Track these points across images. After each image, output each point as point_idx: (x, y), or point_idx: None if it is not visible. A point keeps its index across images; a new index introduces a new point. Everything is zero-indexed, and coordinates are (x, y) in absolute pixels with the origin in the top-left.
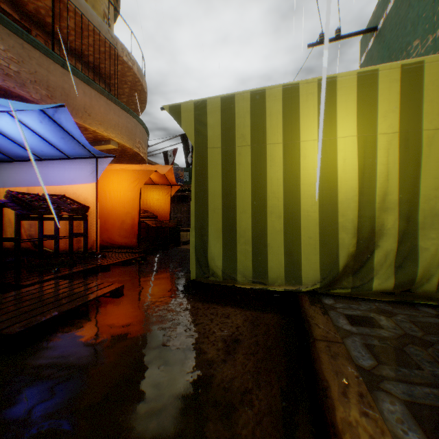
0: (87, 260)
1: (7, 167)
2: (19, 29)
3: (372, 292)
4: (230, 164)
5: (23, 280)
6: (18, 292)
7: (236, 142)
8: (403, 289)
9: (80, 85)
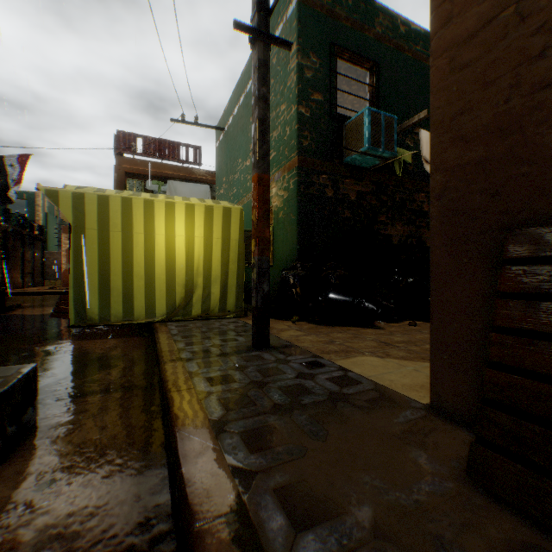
0: None
1: None
2: None
3: (193, 317)
4: (106, 242)
5: None
6: None
7: (111, 228)
8: (206, 313)
9: None
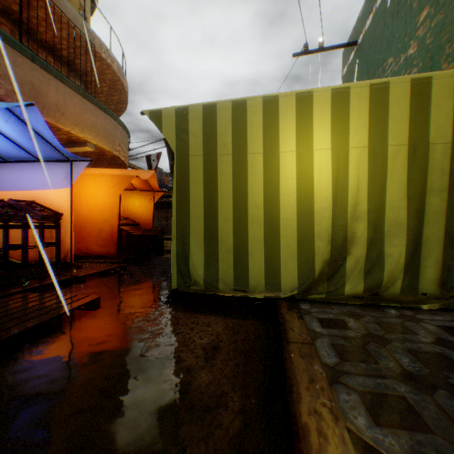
0: (60, 272)
1: None
2: None
3: (345, 296)
4: (212, 172)
5: None
6: None
7: (218, 150)
8: (372, 293)
9: (52, 81)
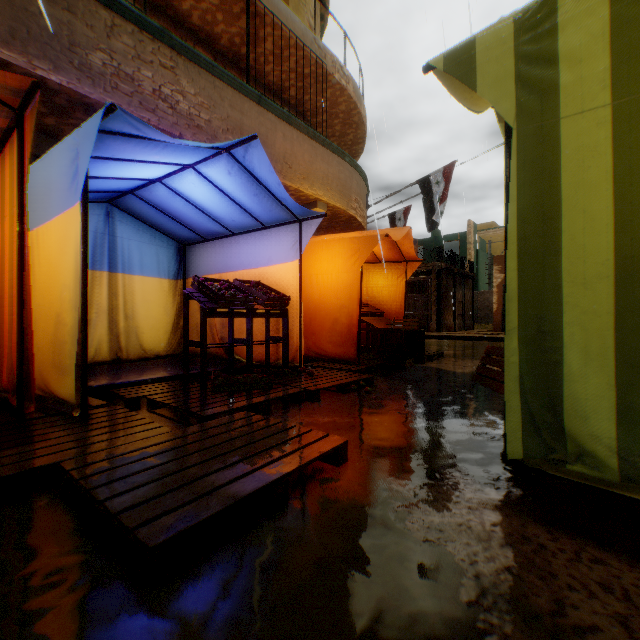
0: (287, 380)
1: (198, 249)
2: (209, 63)
3: None
4: None
5: (203, 407)
6: (191, 430)
7: None
8: None
9: (279, 126)
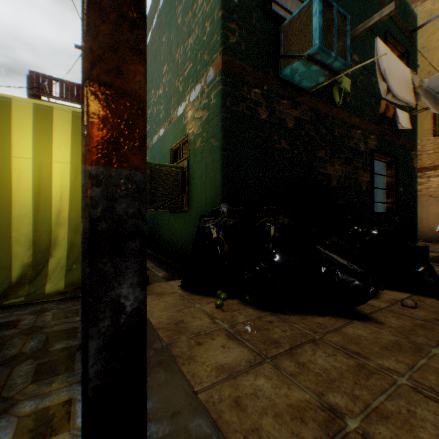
0: None
1: None
2: None
3: (49, 295)
4: None
5: None
6: None
7: None
8: (76, 287)
9: None
